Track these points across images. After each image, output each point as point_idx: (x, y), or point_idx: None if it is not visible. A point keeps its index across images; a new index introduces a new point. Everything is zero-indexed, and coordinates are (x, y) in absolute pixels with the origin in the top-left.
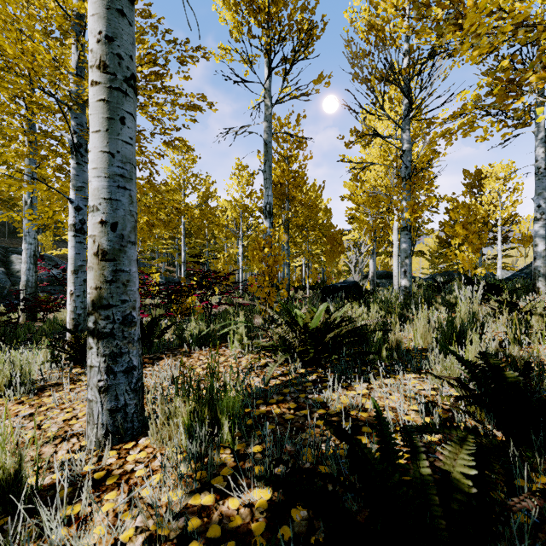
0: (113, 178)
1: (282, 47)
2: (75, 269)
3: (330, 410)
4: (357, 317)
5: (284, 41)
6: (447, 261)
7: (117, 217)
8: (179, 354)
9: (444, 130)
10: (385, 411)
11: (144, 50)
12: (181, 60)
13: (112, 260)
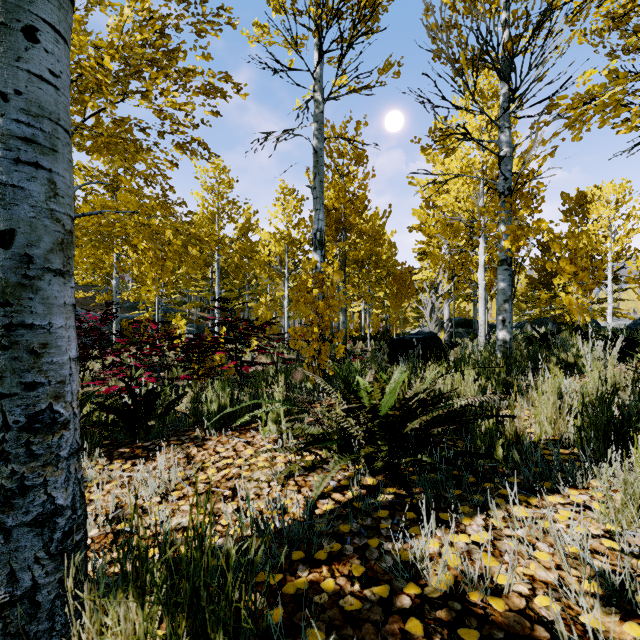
0: (7, 144)
1: (338, 18)
2: None
3: (429, 588)
4: (452, 391)
5: (340, 19)
6: (539, 306)
7: (14, 220)
8: (188, 441)
9: (573, 115)
10: (537, 597)
11: (144, 12)
12: (196, 26)
13: (3, 305)
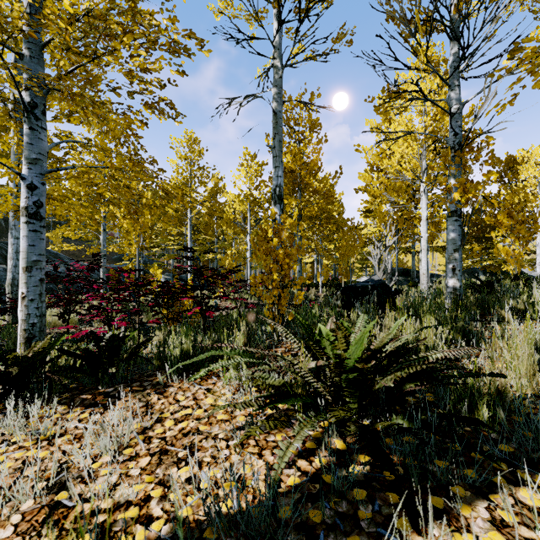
0: None
1: None
2: (28, 265)
3: None
4: (420, 341)
5: None
6: (471, 257)
7: None
8: (149, 387)
9: (537, 60)
10: None
11: None
12: None
13: None
